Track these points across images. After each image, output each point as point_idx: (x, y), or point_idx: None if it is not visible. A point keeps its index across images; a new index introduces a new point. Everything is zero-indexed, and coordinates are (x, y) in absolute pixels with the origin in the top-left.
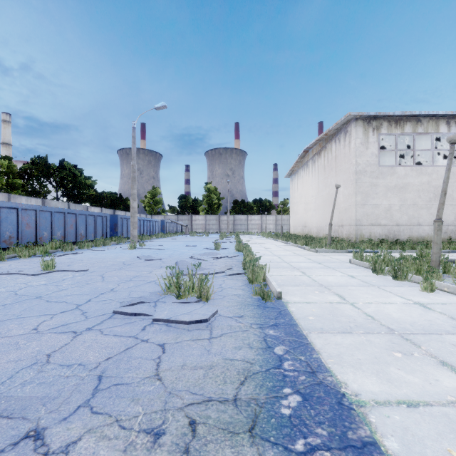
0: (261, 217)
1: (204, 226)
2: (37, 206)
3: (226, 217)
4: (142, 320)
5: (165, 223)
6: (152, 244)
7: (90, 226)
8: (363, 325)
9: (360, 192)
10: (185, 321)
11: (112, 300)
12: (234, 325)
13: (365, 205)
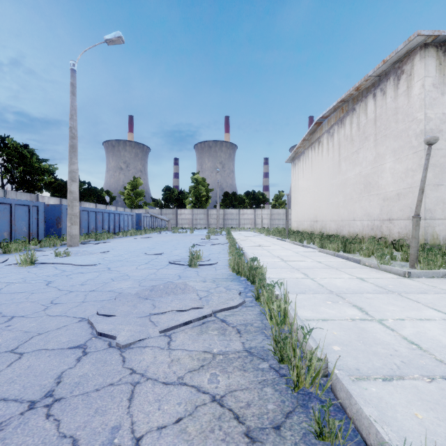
0: (255, 211)
1: (191, 221)
2: None
3: (215, 211)
4: None
5: (142, 217)
6: (96, 249)
7: (1, 220)
8: None
9: (432, 165)
10: None
11: None
12: None
13: (440, 186)
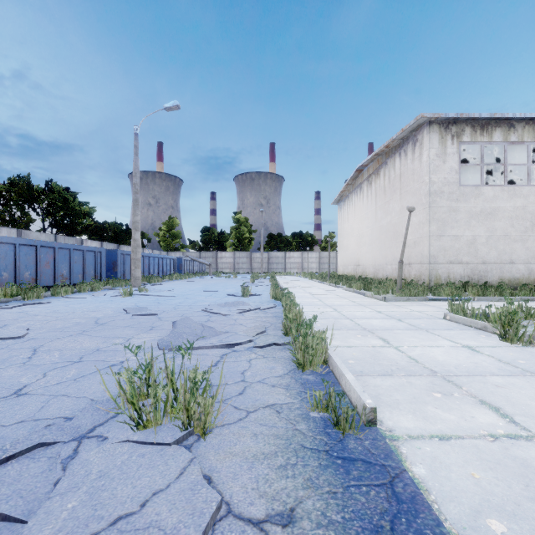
0: (302, 254)
1: (233, 265)
2: None
3: (259, 254)
4: None
5: (183, 261)
6: (160, 289)
7: (77, 264)
8: None
9: (436, 220)
10: None
11: None
12: None
13: (442, 237)
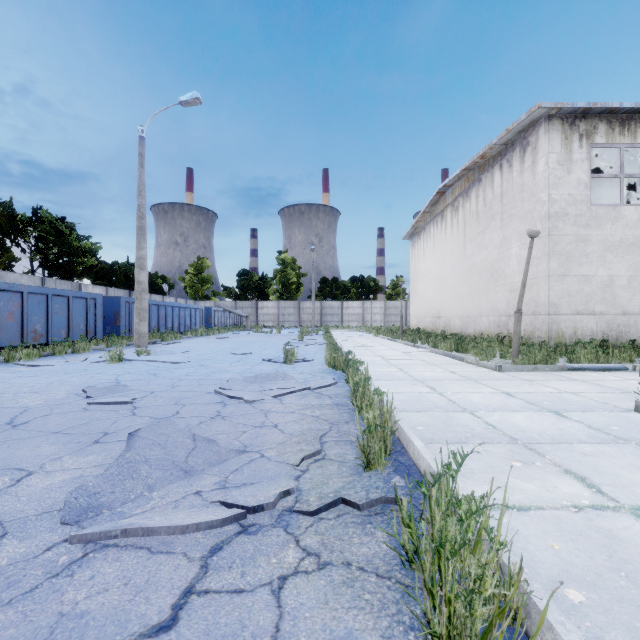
0: (363, 304)
1: (277, 318)
2: None
3: (309, 304)
4: None
5: (213, 312)
6: (172, 350)
7: (58, 315)
8: None
9: (557, 253)
10: None
11: None
12: None
13: (566, 277)
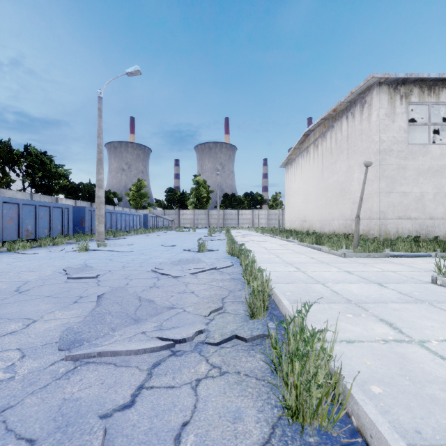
0: (253, 211)
1: (193, 221)
2: None
3: (215, 211)
4: None
5: (149, 217)
6: (121, 243)
7: (43, 219)
8: None
9: (385, 177)
10: None
11: None
12: None
13: (391, 193)
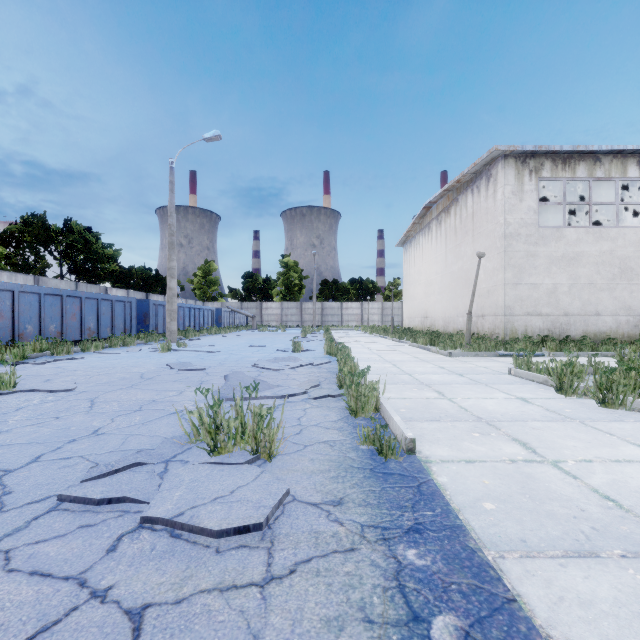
0: (362, 304)
1: (280, 318)
2: (15, 284)
3: (311, 304)
4: (121, 519)
5: (222, 312)
6: (199, 344)
7: (105, 316)
8: (609, 527)
9: (511, 266)
10: (210, 530)
11: (82, 457)
12: (323, 531)
13: (519, 285)
